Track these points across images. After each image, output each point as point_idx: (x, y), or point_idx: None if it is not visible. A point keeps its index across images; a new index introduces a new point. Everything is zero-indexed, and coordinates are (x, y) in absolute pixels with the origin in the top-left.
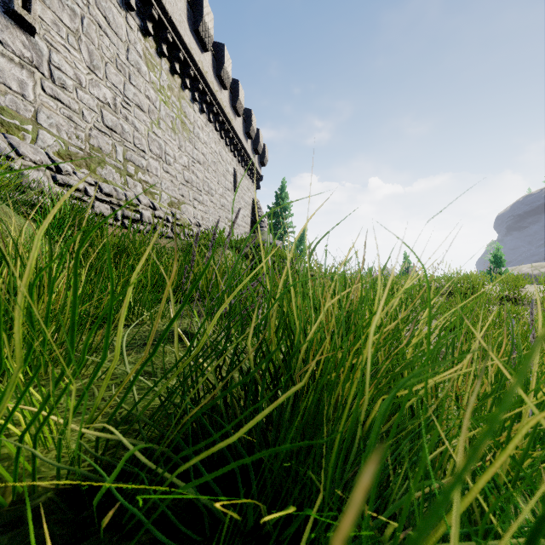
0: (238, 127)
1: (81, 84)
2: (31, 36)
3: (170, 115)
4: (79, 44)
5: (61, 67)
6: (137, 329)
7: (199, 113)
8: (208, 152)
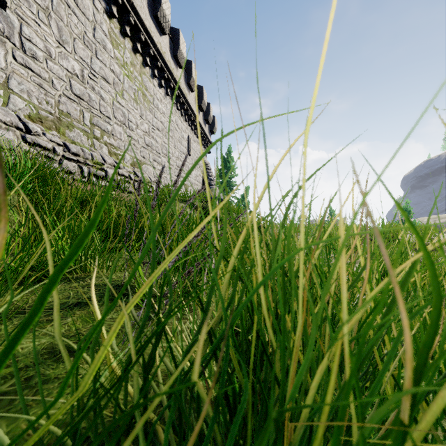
0: (191, 100)
1: (51, 56)
2: (3, 9)
3: (133, 87)
4: (49, 20)
5: (32, 39)
6: (77, 283)
7: (158, 87)
8: (166, 120)
